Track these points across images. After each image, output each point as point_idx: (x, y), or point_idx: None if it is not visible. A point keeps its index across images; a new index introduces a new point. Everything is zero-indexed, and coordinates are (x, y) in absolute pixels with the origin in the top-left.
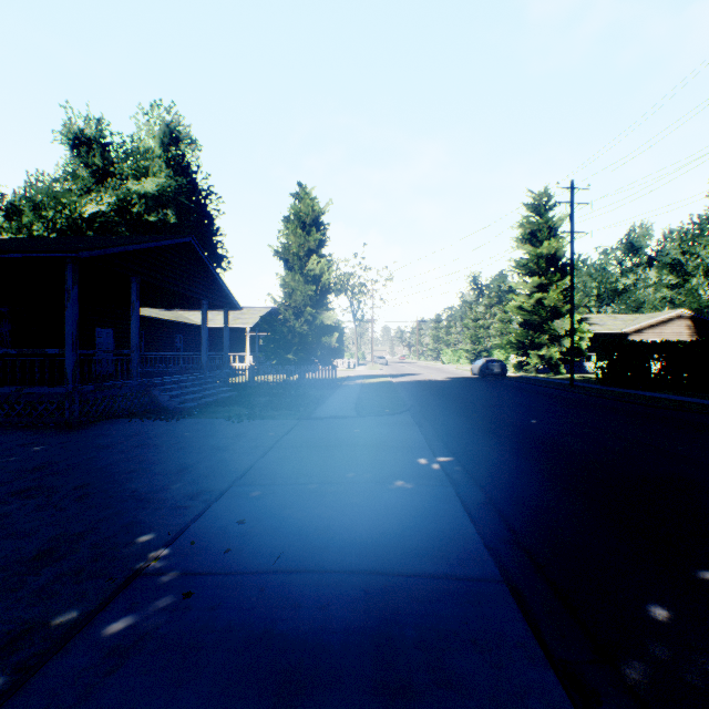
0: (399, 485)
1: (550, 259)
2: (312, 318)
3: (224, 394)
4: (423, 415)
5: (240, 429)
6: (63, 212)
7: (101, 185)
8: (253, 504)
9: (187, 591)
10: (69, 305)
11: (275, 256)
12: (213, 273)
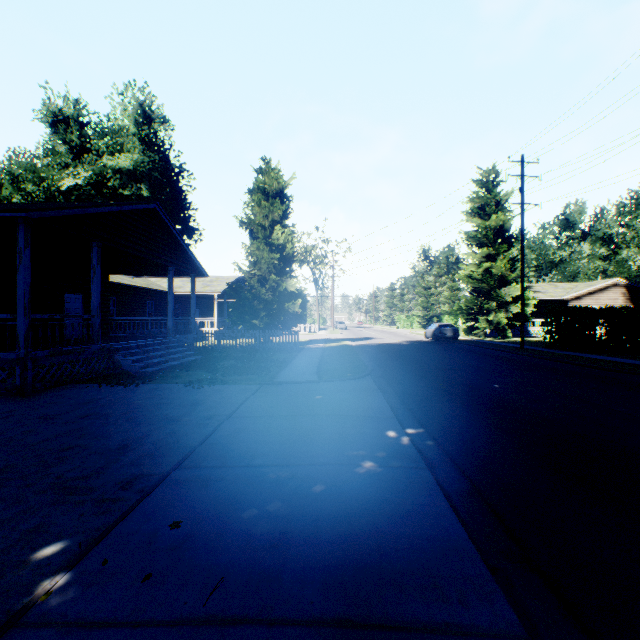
0: (367, 468)
1: (497, 231)
2: (276, 285)
3: (189, 358)
4: (385, 380)
5: (199, 395)
6: (42, 185)
7: (78, 160)
8: (194, 496)
9: None
10: (20, 267)
11: (241, 226)
12: (178, 240)
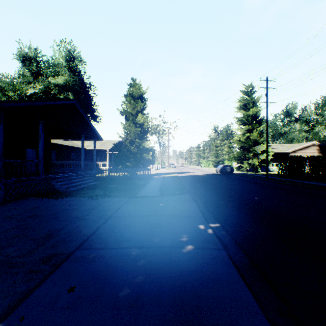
0: (189, 249)
1: (253, 117)
2: (139, 144)
3: (92, 183)
4: (196, 195)
5: (95, 204)
6: (17, 92)
7: (36, 80)
8: (85, 268)
9: None
10: None
11: (120, 114)
12: (87, 120)
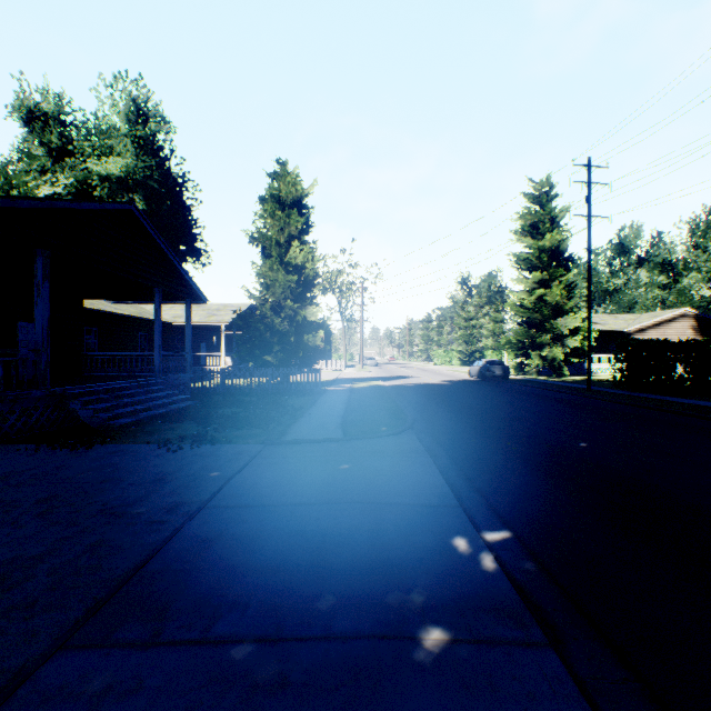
0: (435, 649)
1: (551, 253)
2: (294, 313)
3: (178, 405)
4: (433, 436)
5: (171, 464)
6: (13, 194)
7: (58, 165)
8: None
9: None
10: None
11: (251, 243)
12: (166, 254)
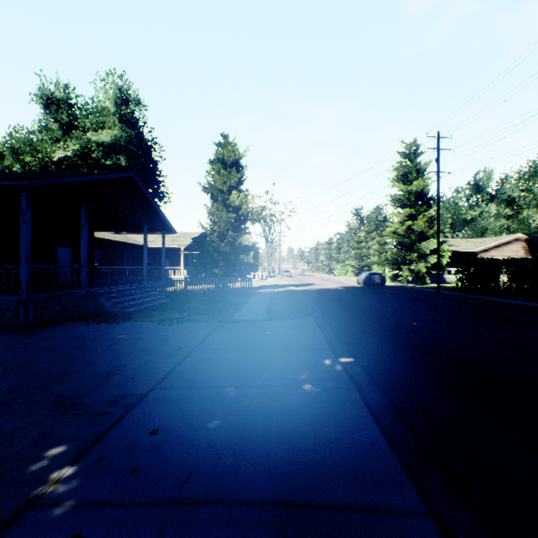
0: (307, 389)
1: (418, 195)
2: (233, 240)
3: (160, 301)
4: (323, 319)
5: (170, 331)
6: (37, 156)
7: (67, 136)
8: (169, 410)
9: (78, 532)
10: (23, 226)
11: (203, 191)
12: (152, 202)
